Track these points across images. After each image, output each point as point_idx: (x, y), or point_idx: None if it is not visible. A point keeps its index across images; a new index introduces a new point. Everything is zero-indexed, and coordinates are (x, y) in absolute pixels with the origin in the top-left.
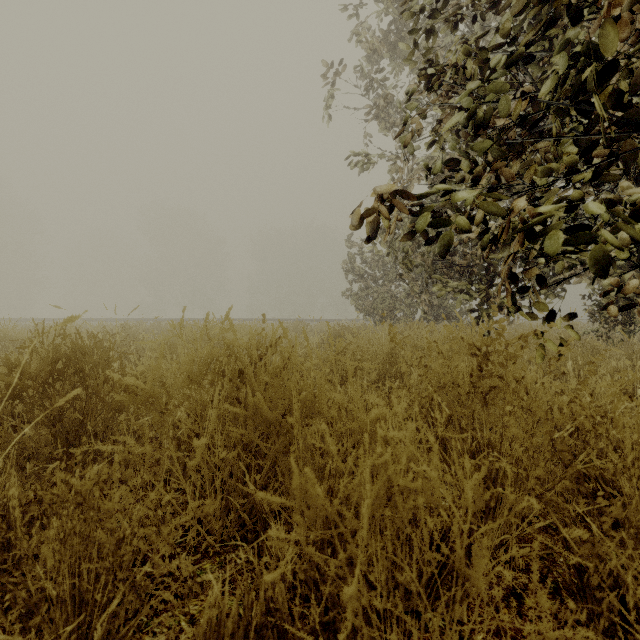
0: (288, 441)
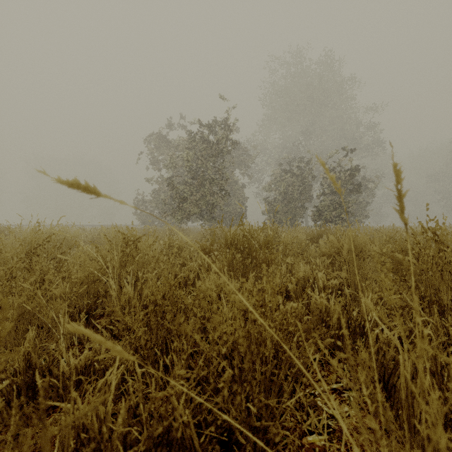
0: None
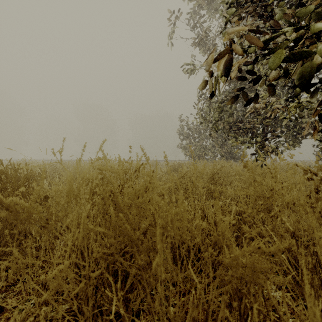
0: (150, 258)
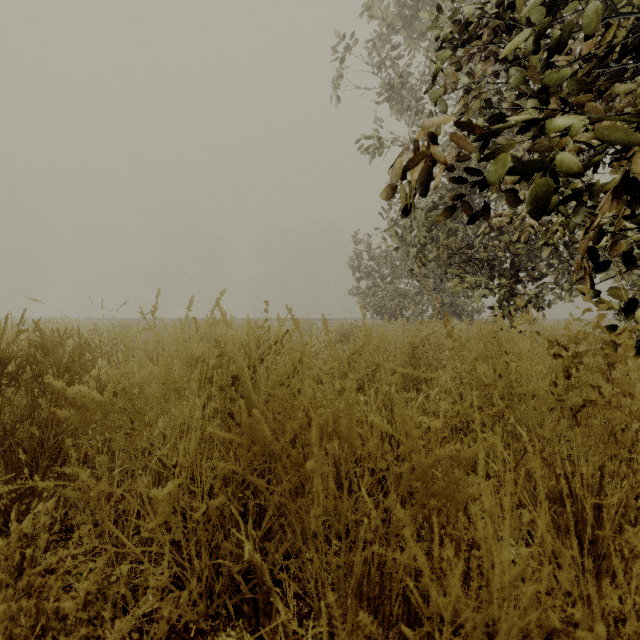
0: (301, 480)
